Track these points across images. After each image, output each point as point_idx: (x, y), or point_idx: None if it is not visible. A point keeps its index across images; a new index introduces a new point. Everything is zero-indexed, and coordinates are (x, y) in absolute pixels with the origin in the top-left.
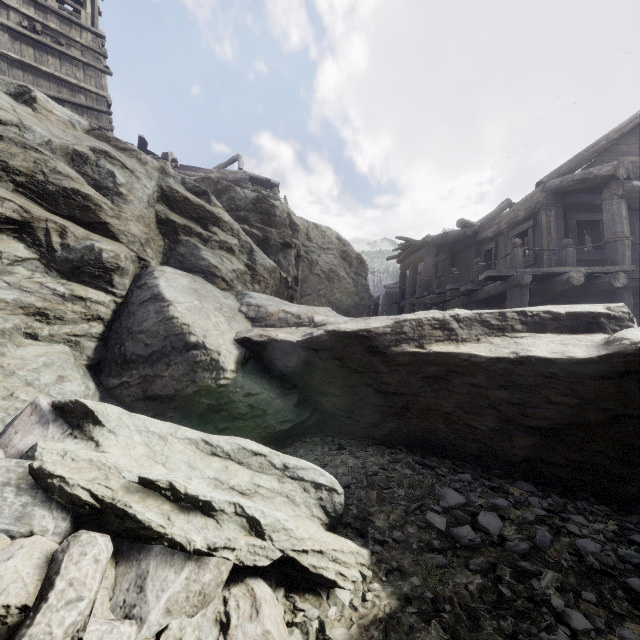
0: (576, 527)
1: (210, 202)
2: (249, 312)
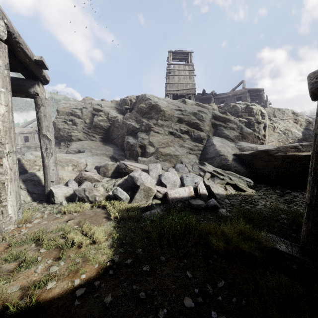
0: None
1: (227, 115)
2: (237, 148)
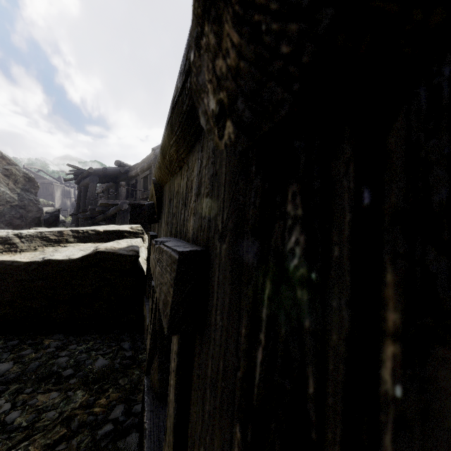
0: (66, 352)
1: None
2: None
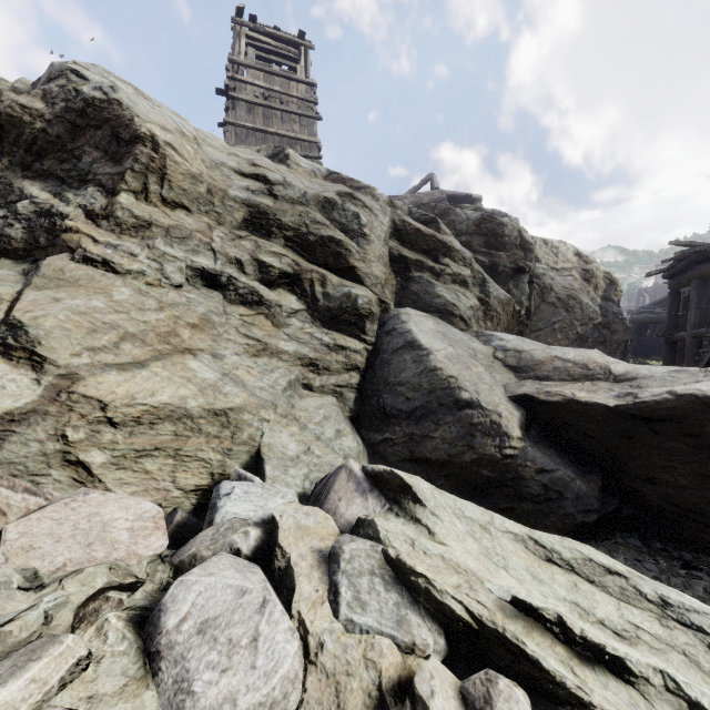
0: None
1: (439, 230)
2: (507, 359)
